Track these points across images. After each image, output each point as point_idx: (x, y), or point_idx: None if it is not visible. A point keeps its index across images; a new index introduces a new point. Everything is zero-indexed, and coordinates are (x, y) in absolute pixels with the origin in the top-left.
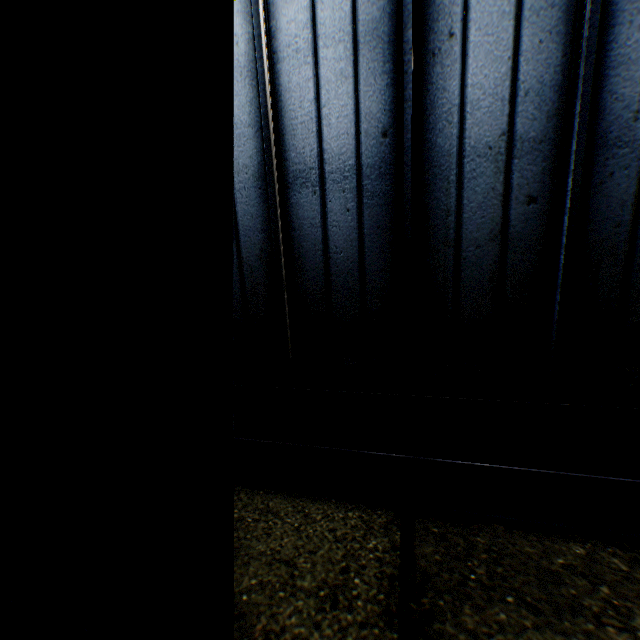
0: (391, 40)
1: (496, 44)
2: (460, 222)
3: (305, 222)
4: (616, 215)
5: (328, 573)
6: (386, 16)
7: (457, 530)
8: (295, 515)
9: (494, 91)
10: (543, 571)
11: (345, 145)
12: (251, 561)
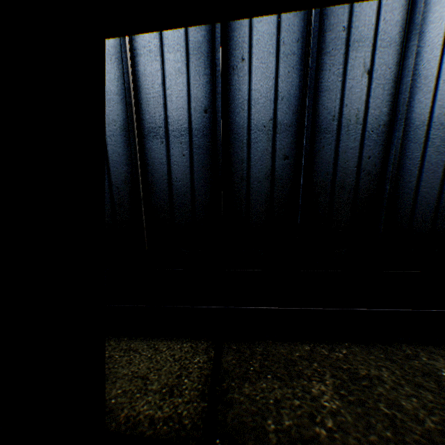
0: (209, 56)
1: (267, 69)
2: (249, 167)
3: (156, 161)
4: (326, 169)
5: (168, 379)
6: (206, 41)
7: (247, 346)
8: (149, 350)
9: (266, 95)
10: (288, 360)
11: (181, 115)
12: (118, 380)
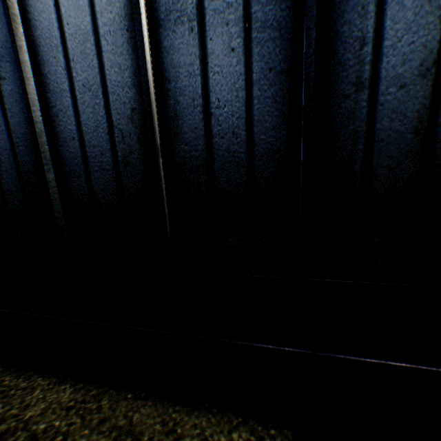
0: None
1: None
2: (379, 53)
3: (181, 70)
4: None
5: None
6: None
7: None
8: (162, 440)
9: None
10: None
11: None
12: None
